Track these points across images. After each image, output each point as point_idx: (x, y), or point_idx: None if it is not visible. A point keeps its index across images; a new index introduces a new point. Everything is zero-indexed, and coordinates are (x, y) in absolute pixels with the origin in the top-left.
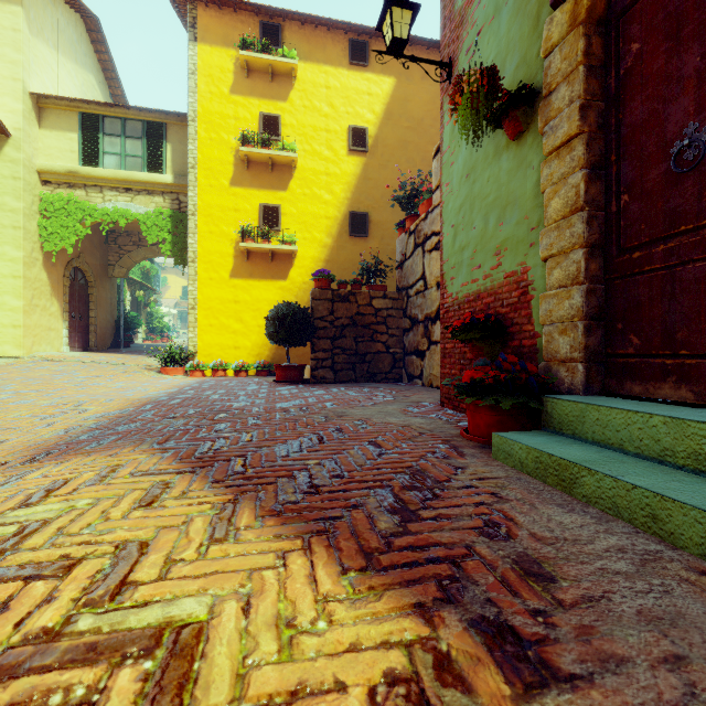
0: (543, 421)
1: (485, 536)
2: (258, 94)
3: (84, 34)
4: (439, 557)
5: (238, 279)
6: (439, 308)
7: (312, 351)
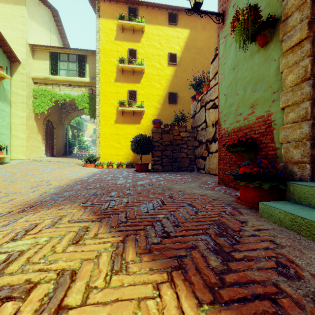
0: (287, 196)
1: (283, 276)
2: (127, 40)
3: (51, 18)
4: (260, 294)
5: (118, 124)
6: (213, 136)
7: (152, 156)
